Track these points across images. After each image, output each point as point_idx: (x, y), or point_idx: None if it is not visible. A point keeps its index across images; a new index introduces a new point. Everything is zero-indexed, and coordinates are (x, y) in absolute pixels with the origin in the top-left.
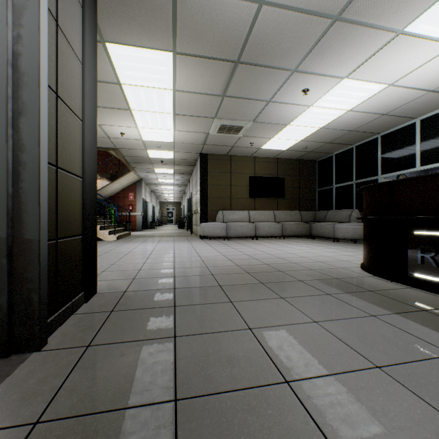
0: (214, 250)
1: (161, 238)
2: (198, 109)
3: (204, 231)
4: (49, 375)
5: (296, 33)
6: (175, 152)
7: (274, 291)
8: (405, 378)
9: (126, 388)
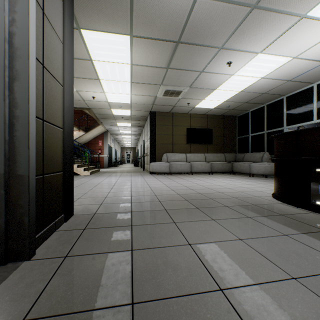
0: (160, 183)
1: (122, 173)
2: (149, 78)
3: (153, 168)
4: (35, 280)
5: (223, 19)
6: (132, 110)
7: (206, 214)
8: (317, 289)
9: (94, 292)
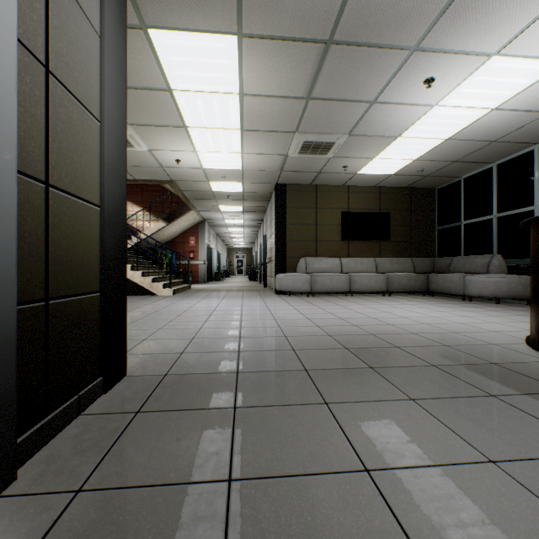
0: (295, 311)
1: (227, 293)
2: (273, 120)
3: (281, 284)
4: None
5: None
6: (245, 183)
7: (394, 384)
8: None
9: None
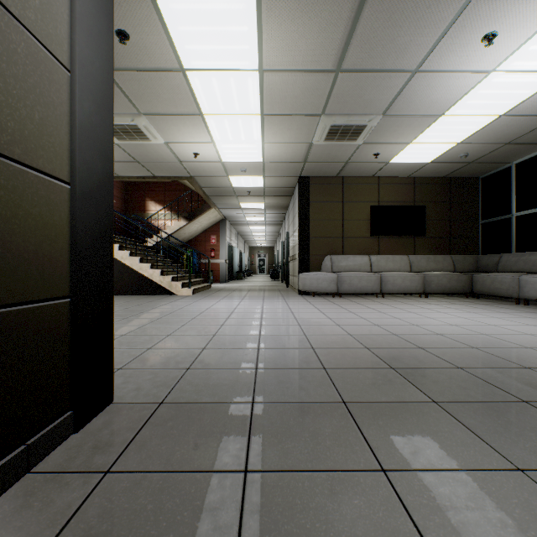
0: (321, 315)
1: (247, 293)
2: (297, 101)
3: (305, 284)
4: None
5: None
6: (266, 177)
7: (479, 435)
8: None
9: None
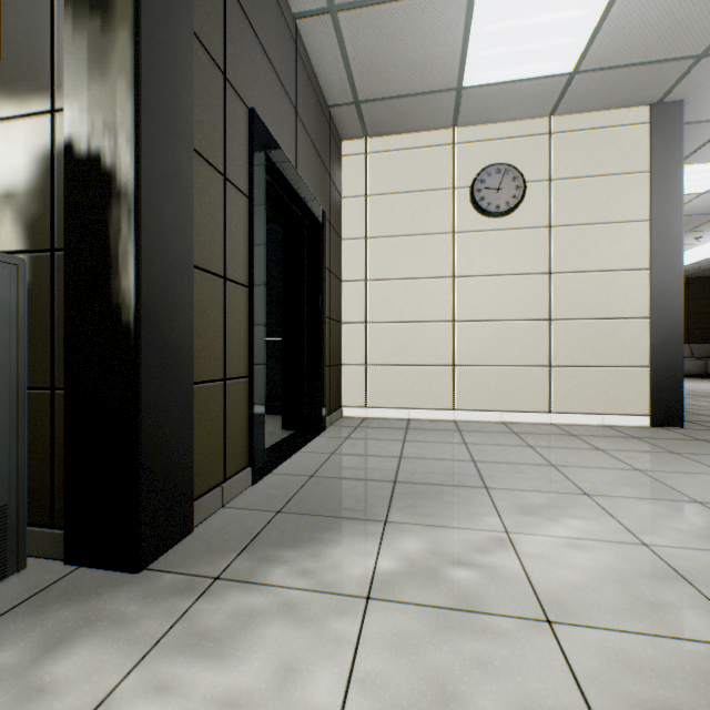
0: None
1: None
2: None
3: None
4: None
5: (689, 221)
6: None
7: None
8: None
9: None
